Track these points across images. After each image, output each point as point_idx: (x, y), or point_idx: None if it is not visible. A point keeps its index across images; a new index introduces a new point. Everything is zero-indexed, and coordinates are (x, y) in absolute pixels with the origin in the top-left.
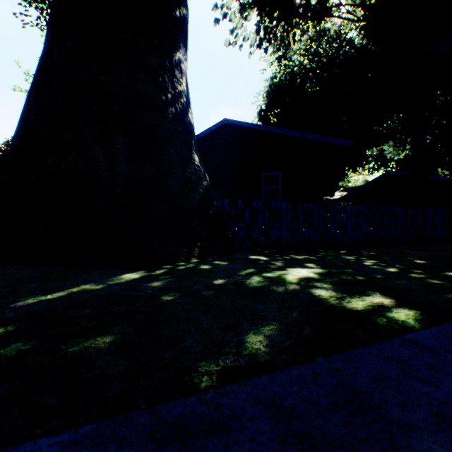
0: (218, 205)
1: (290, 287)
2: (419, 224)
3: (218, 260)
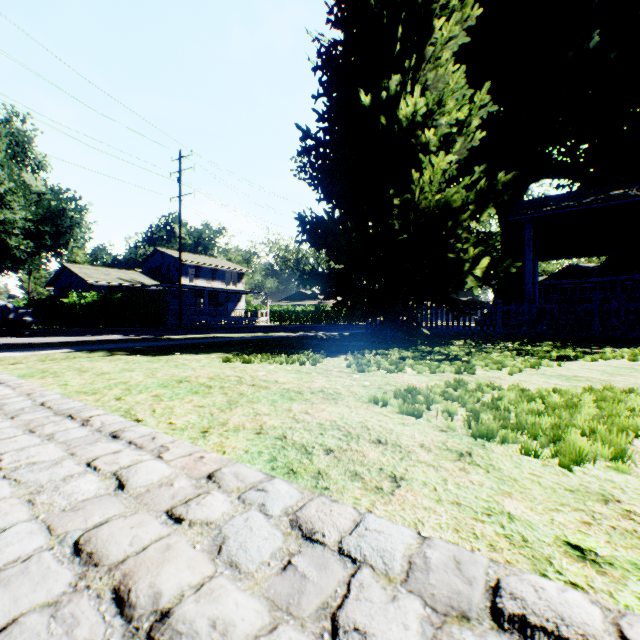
0: None
1: None
2: None
3: None
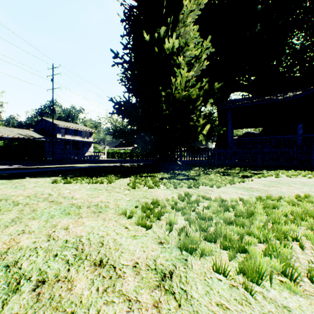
0: None
1: None
2: None
3: None
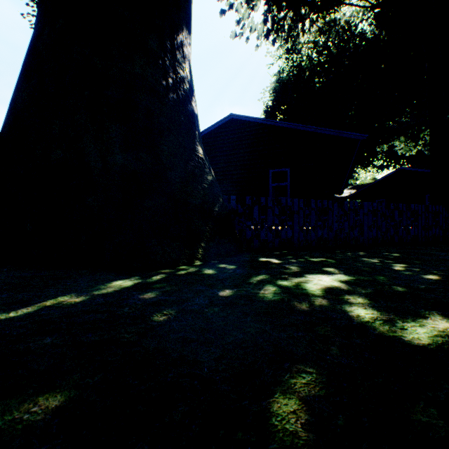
0: (224, 202)
1: (316, 303)
2: (442, 222)
3: (224, 263)
